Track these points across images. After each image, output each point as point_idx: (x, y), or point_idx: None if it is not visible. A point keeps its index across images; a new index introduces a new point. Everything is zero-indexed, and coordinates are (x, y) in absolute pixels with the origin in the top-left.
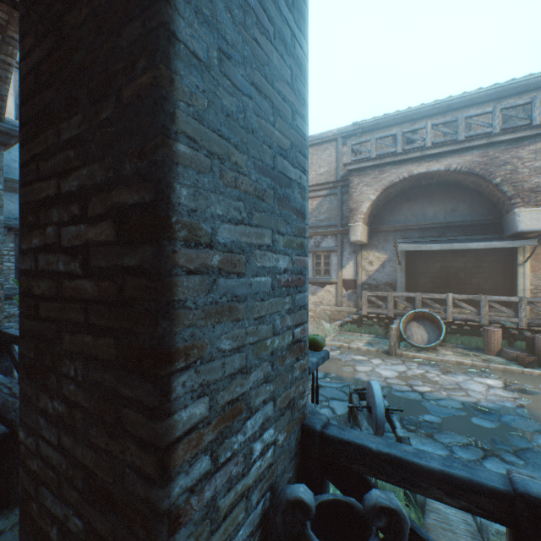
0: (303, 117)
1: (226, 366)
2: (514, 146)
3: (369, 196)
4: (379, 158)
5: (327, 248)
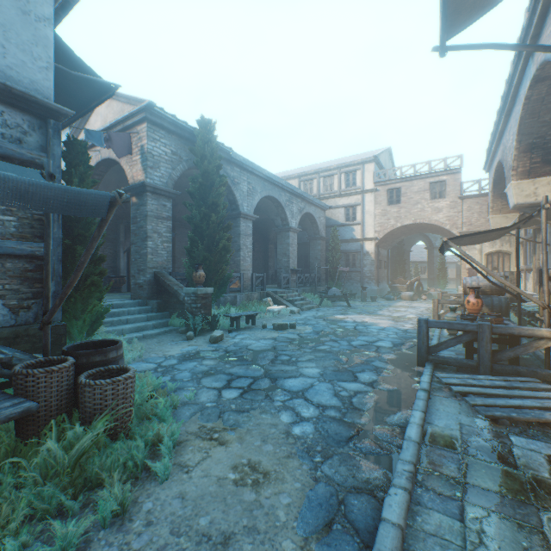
0: (289, 247)
1: (280, 266)
2: (505, 130)
3: (490, 192)
4: (486, 161)
5: (529, 235)
